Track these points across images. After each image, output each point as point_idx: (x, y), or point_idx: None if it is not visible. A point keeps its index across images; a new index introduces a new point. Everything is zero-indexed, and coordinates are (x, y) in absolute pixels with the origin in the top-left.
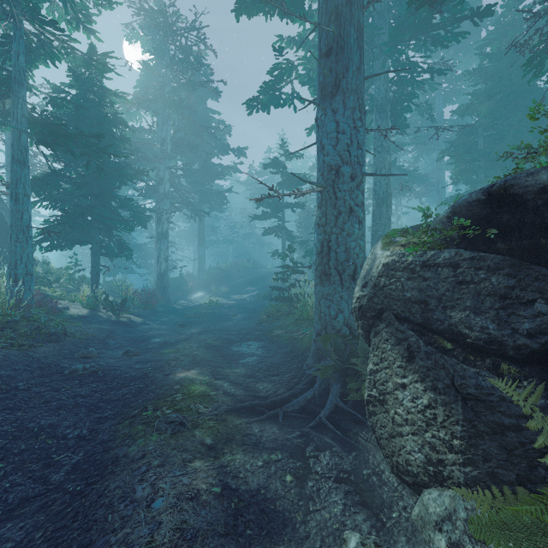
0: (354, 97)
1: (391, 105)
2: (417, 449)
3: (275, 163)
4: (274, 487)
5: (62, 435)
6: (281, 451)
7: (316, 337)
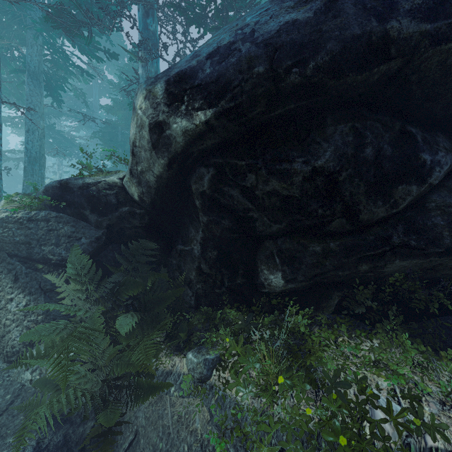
0: None
1: (46, 77)
2: (19, 335)
3: None
4: None
5: None
6: None
7: None
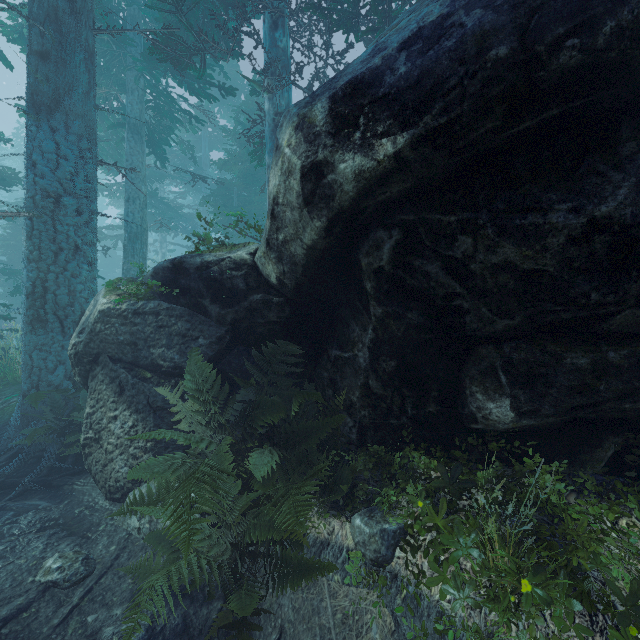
0: (80, 123)
1: (148, 130)
2: (124, 465)
3: None
4: None
5: None
6: None
7: (24, 400)
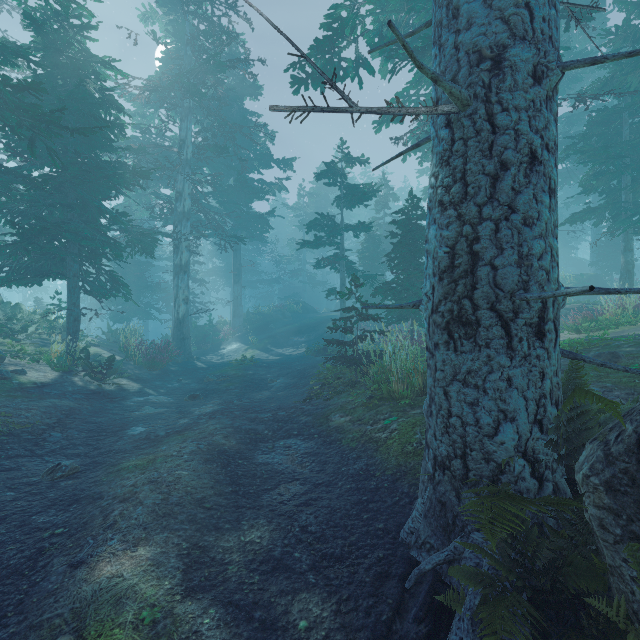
0: None
1: None
2: None
3: (331, 171)
4: None
5: None
6: None
7: (435, 471)
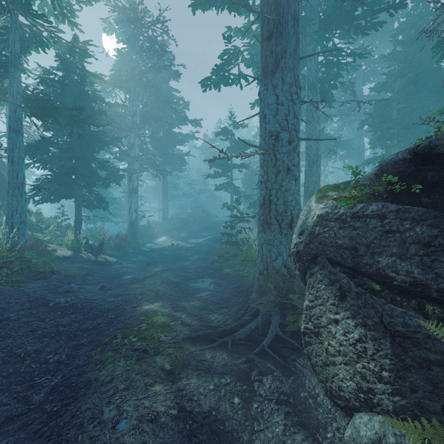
0: (291, 74)
1: (320, 83)
2: (349, 378)
3: (225, 132)
4: (224, 409)
5: (45, 360)
6: (229, 375)
7: (259, 276)
